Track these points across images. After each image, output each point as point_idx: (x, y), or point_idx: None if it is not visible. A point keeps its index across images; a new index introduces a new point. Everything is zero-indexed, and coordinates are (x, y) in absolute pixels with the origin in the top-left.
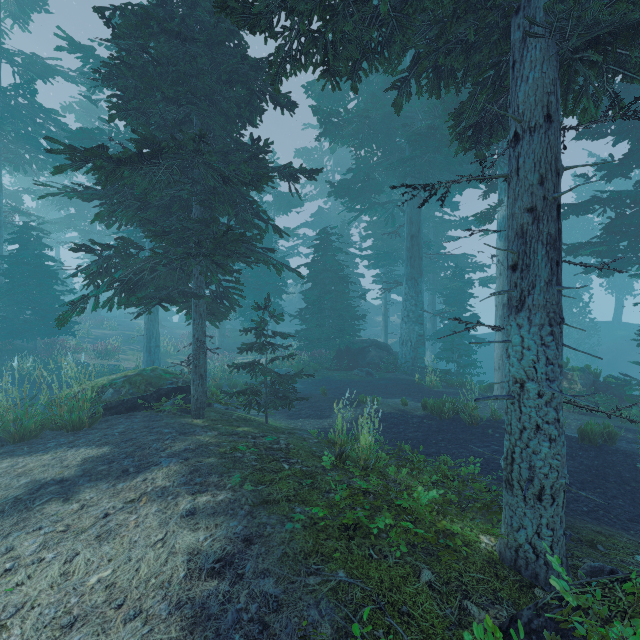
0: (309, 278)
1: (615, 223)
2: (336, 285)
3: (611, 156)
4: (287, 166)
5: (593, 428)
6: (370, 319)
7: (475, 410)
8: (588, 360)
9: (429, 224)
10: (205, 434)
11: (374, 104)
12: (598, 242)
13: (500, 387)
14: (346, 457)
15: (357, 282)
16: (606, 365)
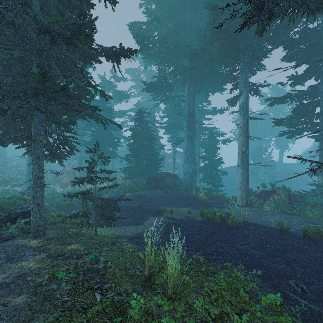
0: (132, 137)
1: (298, 108)
2: (147, 141)
3: (296, 72)
4: (111, 49)
5: (313, 230)
6: (165, 161)
7: (235, 218)
8: (270, 180)
9: (196, 111)
10: (32, 259)
11: (169, 36)
12: (292, 118)
13: (241, 199)
14: (154, 279)
15: (159, 141)
16: (277, 183)
